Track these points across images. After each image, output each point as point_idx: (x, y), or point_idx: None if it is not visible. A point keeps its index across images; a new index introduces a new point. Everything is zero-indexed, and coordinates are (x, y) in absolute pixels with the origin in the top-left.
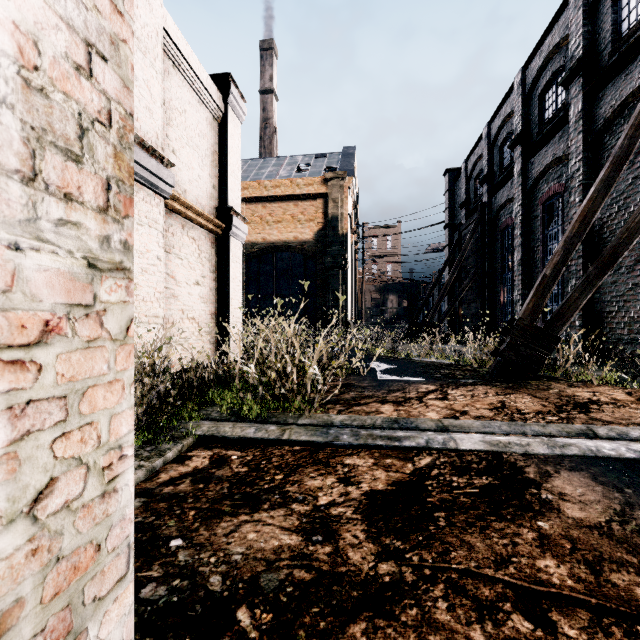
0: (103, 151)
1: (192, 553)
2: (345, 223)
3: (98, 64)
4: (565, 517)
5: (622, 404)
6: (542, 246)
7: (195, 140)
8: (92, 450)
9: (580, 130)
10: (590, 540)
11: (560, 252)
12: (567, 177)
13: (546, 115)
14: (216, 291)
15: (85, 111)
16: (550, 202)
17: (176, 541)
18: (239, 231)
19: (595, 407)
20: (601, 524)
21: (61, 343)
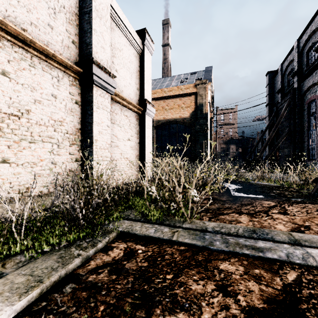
0: None
1: None
2: (206, 107)
3: None
4: None
5: None
6: None
7: (127, 64)
8: None
9: None
10: None
11: None
12: None
13: None
14: (138, 143)
15: None
16: None
17: None
18: (150, 112)
19: None
20: None
21: None
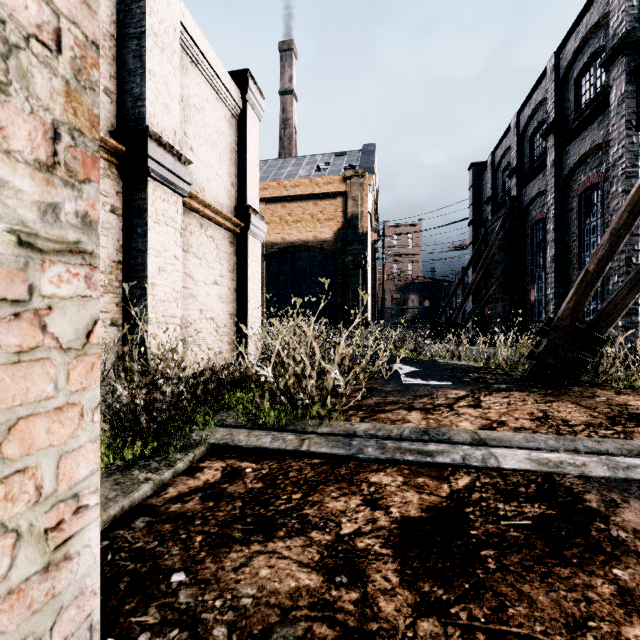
0: (46, 84)
1: (195, 593)
2: (365, 221)
3: None
4: None
5: None
6: (578, 241)
7: (213, 138)
8: (26, 508)
9: (623, 114)
10: None
11: (605, 245)
12: (607, 166)
13: (583, 100)
14: (235, 291)
15: (13, 19)
16: (587, 193)
17: (178, 575)
18: (258, 230)
19: None
20: None
21: None
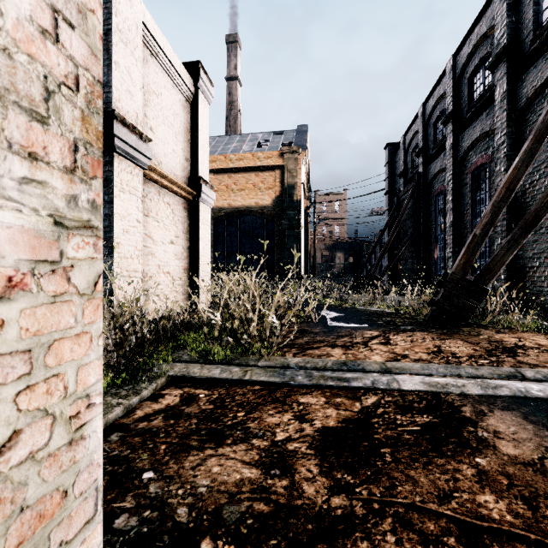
0: (70, 114)
1: (162, 485)
2: (299, 191)
3: (65, 30)
4: (501, 454)
5: (545, 349)
6: (471, 210)
7: (170, 119)
8: (58, 401)
9: (505, 108)
10: (525, 476)
11: (488, 214)
12: (493, 149)
13: (474, 95)
14: (188, 249)
15: (51, 74)
16: (478, 171)
17: (148, 474)
18: (208, 197)
19: (521, 351)
20: (534, 461)
21: (25, 298)
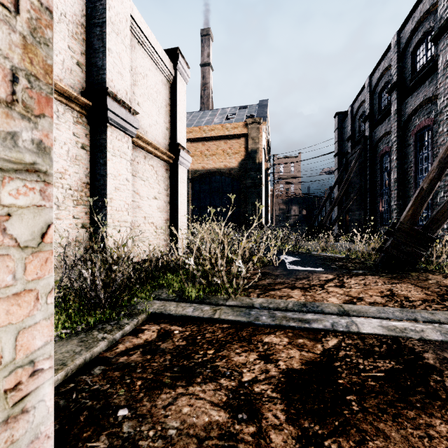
0: (5, 37)
1: (135, 424)
2: (260, 154)
3: None
4: None
5: None
6: (414, 167)
7: (153, 96)
8: None
9: (447, 75)
10: None
11: (435, 170)
12: (436, 113)
13: (417, 66)
14: (168, 203)
15: None
16: (421, 133)
17: (123, 411)
18: (185, 160)
19: None
20: None
21: None
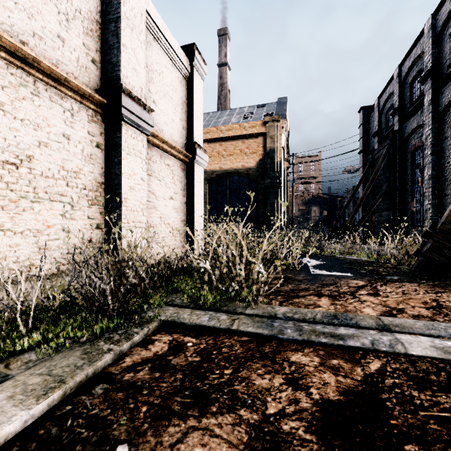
0: None
1: None
2: (279, 153)
3: None
4: None
5: None
6: None
7: (169, 93)
8: None
9: None
10: None
11: None
12: None
13: None
14: (185, 204)
15: None
16: None
17: (122, 448)
18: (201, 159)
19: None
20: None
21: None
